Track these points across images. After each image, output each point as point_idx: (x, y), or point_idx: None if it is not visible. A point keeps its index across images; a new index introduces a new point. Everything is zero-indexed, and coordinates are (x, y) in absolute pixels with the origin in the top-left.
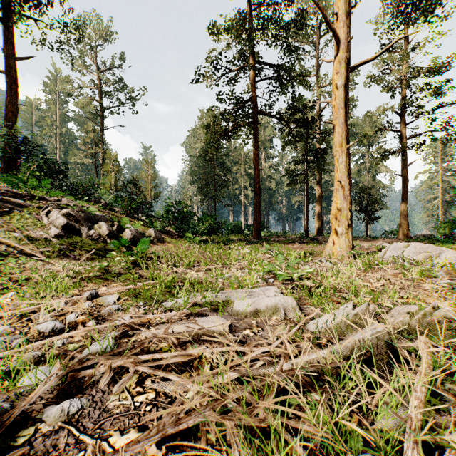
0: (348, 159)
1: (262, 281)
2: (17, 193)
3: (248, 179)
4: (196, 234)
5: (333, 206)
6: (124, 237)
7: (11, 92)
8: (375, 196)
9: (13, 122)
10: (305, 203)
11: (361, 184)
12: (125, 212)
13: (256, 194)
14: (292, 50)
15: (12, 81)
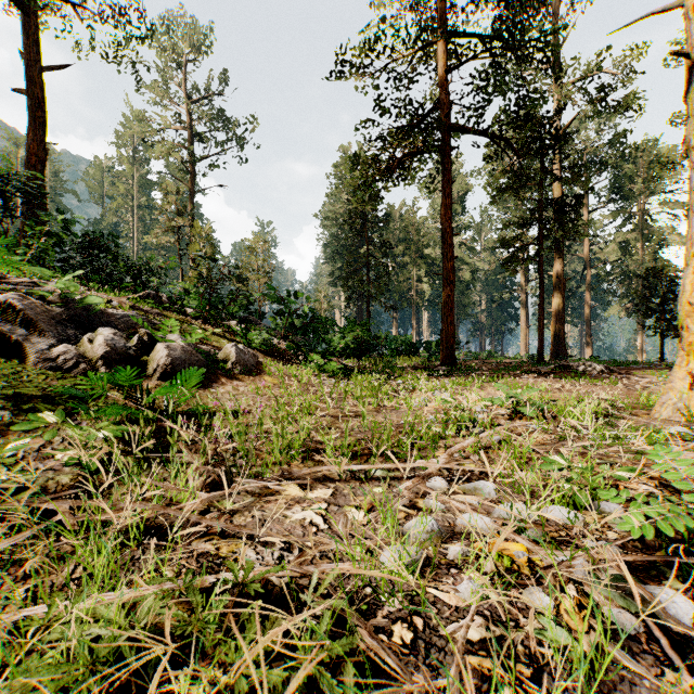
0: None
1: (614, 596)
2: None
3: (423, 266)
4: (331, 355)
5: (691, 281)
6: (151, 363)
7: (35, 123)
8: (658, 288)
9: (39, 172)
10: (523, 303)
11: (630, 268)
12: (201, 315)
13: (447, 280)
14: None
15: (37, 105)
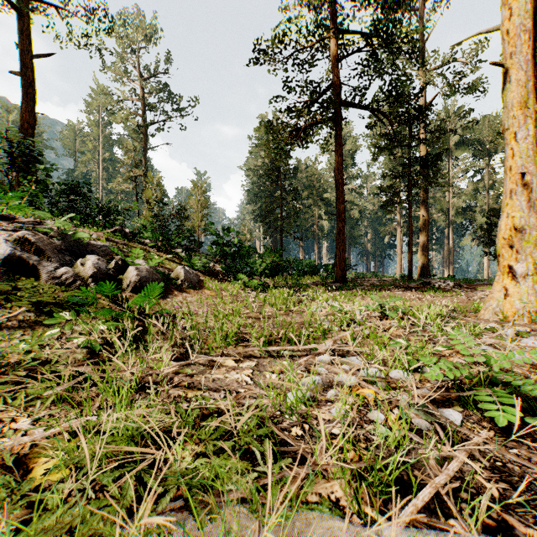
0: (536, 132)
1: (420, 414)
2: None
3: (323, 206)
4: (253, 275)
5: (505, 222)
6: (125, 280)
7: (26, 98)
8: None
9: (30, 135)
10: (399, 235)
11: (479, 209)
12: (156, 245)
13: (340, 219)
14: (395, 2)
15: (28, 84)
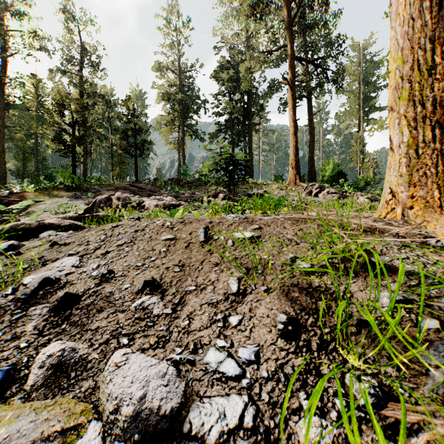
0: None
1: None
2: (341, 191)
3: None
4: None
5: None
6: None
7: (311, 136)
8: None
9: (312, 152)
10: None
11: None
12: None
13: None
14: None
15: (312, 129)
